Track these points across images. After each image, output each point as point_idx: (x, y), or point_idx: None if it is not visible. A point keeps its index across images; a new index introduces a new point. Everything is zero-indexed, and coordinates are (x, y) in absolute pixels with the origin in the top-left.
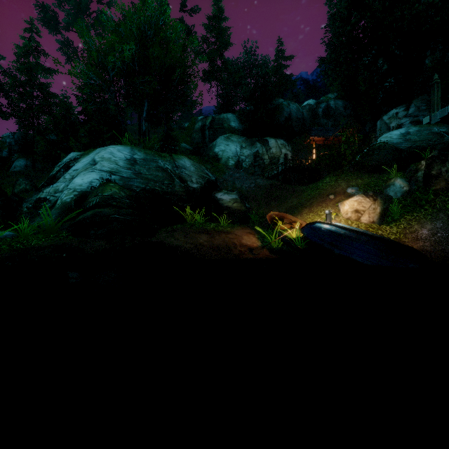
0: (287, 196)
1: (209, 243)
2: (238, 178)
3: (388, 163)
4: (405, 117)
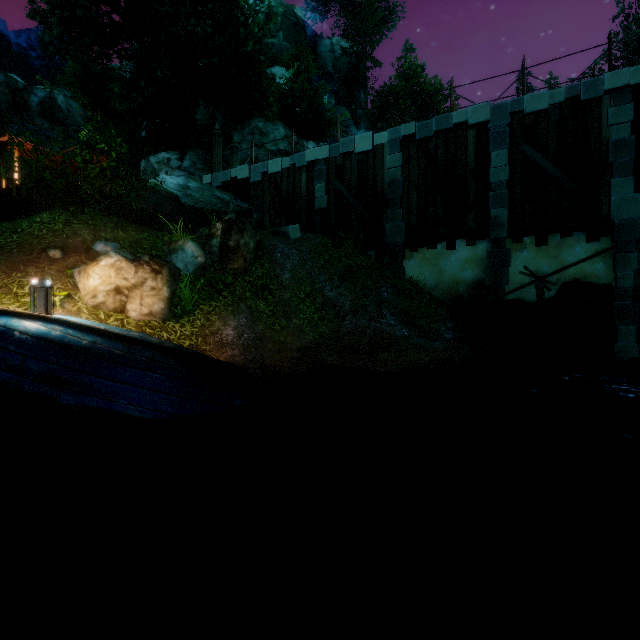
0: None
1: None
2: None
3: (169, 216)
4: (180, 170)
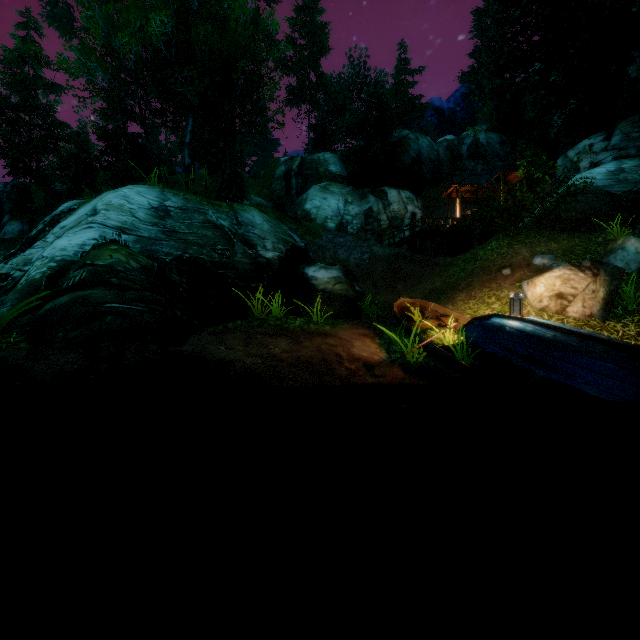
0: (425, 273)
1: (291, 355)
2: (343, 245)
3: (601, 215)
4: (606, 151)
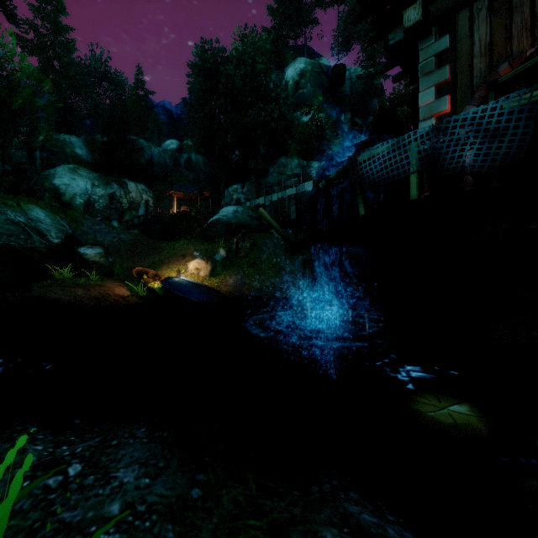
0: (150, 253)
1: (87, 295)
2: (100, 231)
3: (220, 236)
4: (242, 194)
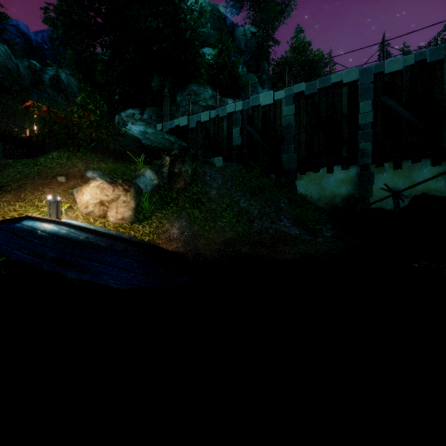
0: None
1: None
2: None
3: (134, 152)
4: (141, 121)
